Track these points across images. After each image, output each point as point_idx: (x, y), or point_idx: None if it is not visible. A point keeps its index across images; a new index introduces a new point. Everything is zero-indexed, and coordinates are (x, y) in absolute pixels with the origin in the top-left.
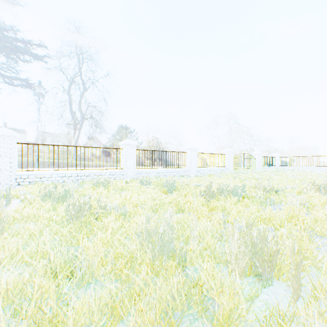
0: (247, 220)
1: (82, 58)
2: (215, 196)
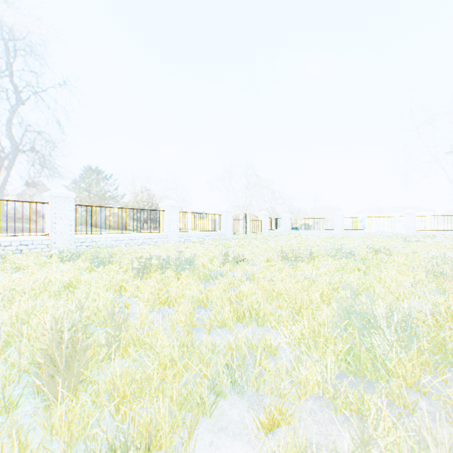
0: (148, 301)
1: (5, 47)
2: (149, 271)
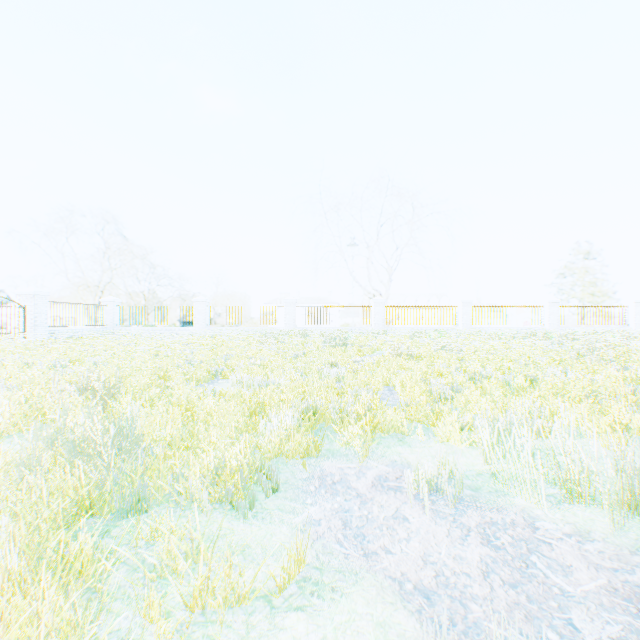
0: None
1: None
2: None
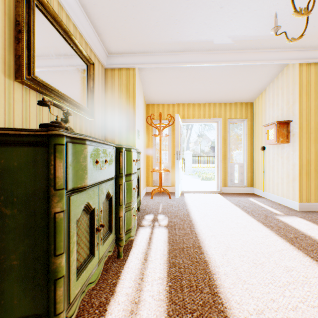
0: None
1: None
2: None
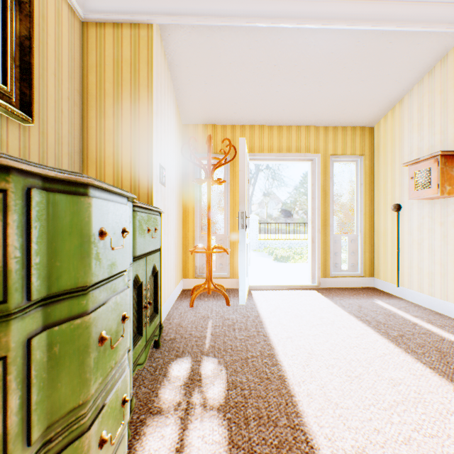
0: None
1: None
2: None
